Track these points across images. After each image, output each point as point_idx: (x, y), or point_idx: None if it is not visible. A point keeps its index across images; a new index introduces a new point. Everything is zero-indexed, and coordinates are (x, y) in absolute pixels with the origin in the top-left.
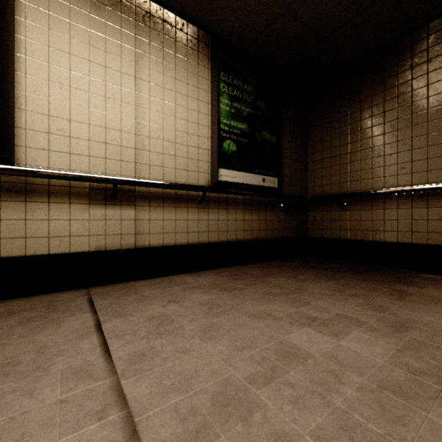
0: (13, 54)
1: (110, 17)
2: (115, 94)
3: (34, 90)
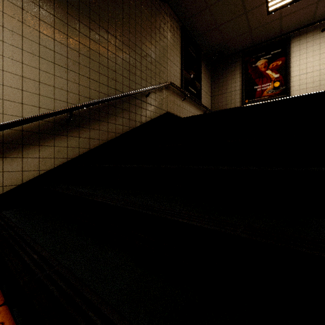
0: (290, 68)
1: (321, 36)
2: (324, 62)
3: (295, 75)
